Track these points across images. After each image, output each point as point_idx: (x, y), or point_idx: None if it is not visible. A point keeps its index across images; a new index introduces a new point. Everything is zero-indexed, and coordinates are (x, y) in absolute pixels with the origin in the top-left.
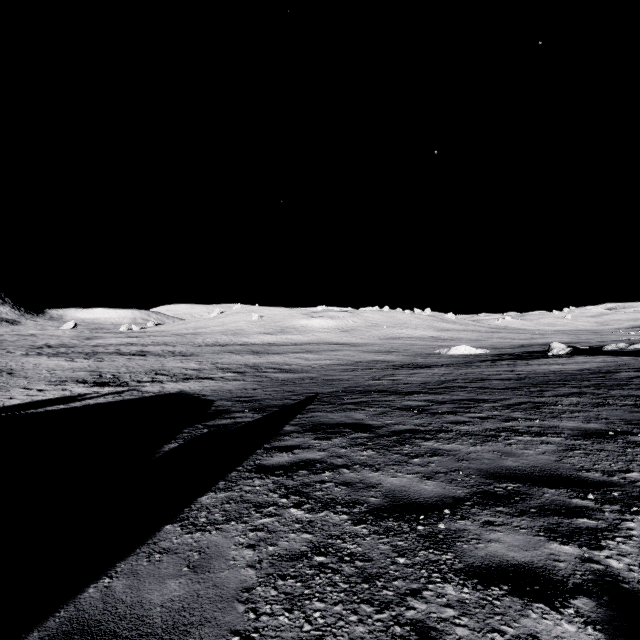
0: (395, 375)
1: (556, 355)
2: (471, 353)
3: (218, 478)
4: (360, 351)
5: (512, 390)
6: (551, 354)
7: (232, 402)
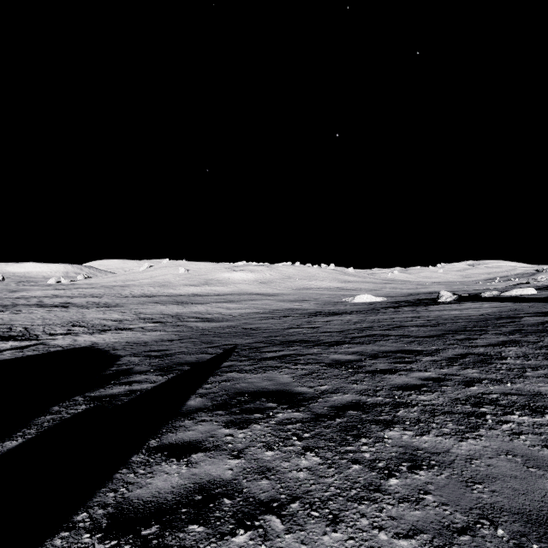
0: (312, 323)
1: (446, 302)
2: (372, 301)
3: None
4: (277, 300)
5: (438, 338)
6: (441, 301)
7: (140, 358)
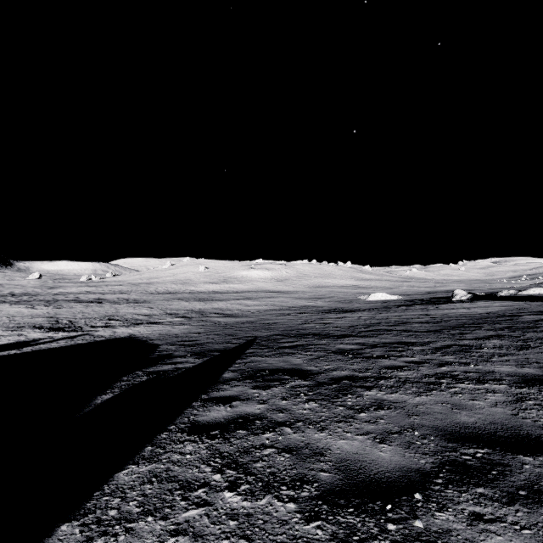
0: (325, 319)
1: (459, 300)
2: (387, 299)
3: (145, 442)
4: (293, 298)
5: (434, 333)
6: (455, 299)
7: (176, 346)
